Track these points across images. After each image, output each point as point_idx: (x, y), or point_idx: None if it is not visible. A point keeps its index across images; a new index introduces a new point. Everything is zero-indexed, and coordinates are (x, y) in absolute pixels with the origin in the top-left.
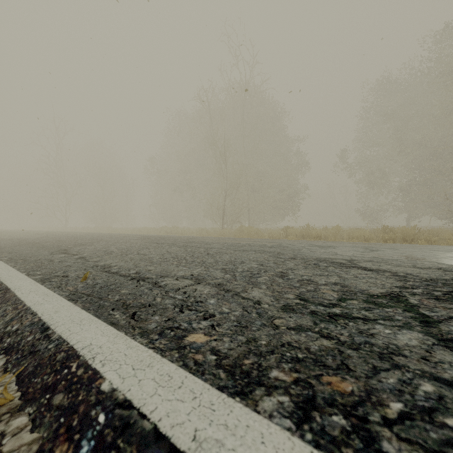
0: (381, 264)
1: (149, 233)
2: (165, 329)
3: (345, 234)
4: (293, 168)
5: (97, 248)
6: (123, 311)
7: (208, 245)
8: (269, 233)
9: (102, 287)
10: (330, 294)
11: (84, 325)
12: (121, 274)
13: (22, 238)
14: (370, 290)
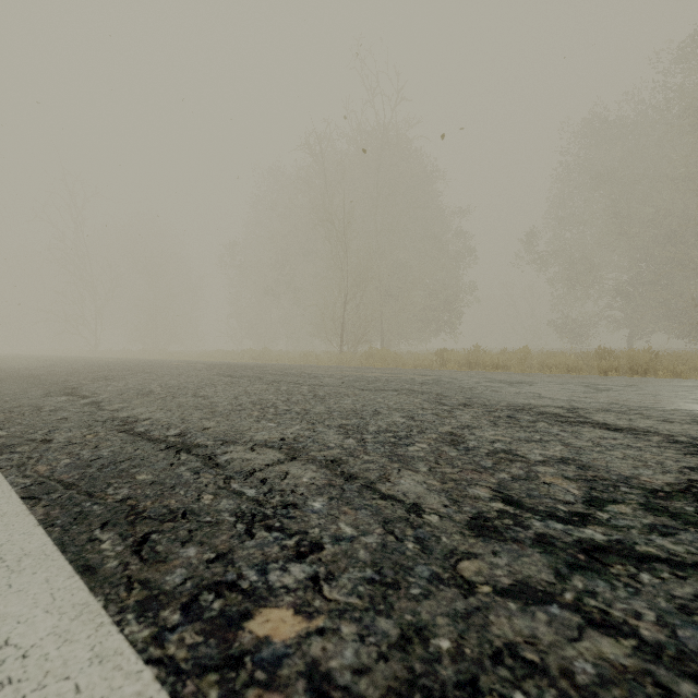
0: (632, 417)
1: (226, 359)
2: (202, 590)
3: (535, 361)
4: (451, 257)
5: (128, 386)
6: (124, 529)
7: (316, 381)
8: (414, 359)
9: (103, 467)
10: (563, 488)
11: (21, 572)
12: (151, 436)
13: (15, 367)
14: (642, 477)
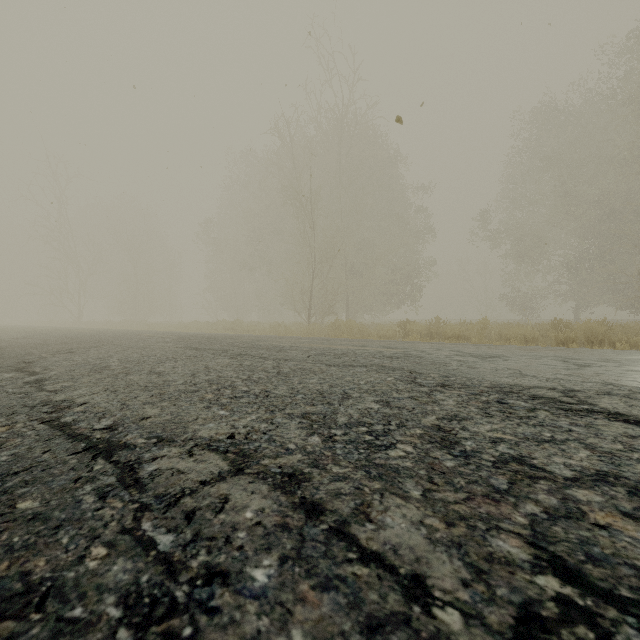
0: None
1: (200, 330)
2: None
3: (493, 332)
4: (411, 235)
5: (86, 360)
6: None
7: (282, 354)
8: (378, 330)
9: None
10: (633, 539)
11: None
12: (74, 430)
13: None
14: None
